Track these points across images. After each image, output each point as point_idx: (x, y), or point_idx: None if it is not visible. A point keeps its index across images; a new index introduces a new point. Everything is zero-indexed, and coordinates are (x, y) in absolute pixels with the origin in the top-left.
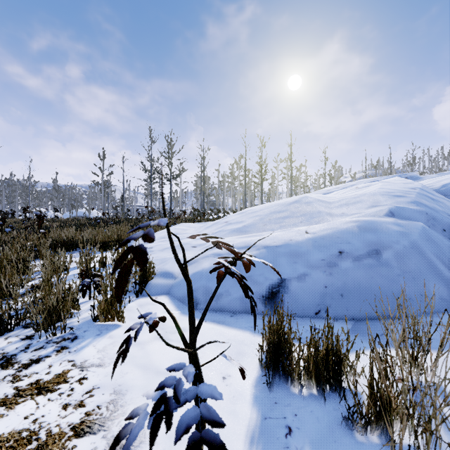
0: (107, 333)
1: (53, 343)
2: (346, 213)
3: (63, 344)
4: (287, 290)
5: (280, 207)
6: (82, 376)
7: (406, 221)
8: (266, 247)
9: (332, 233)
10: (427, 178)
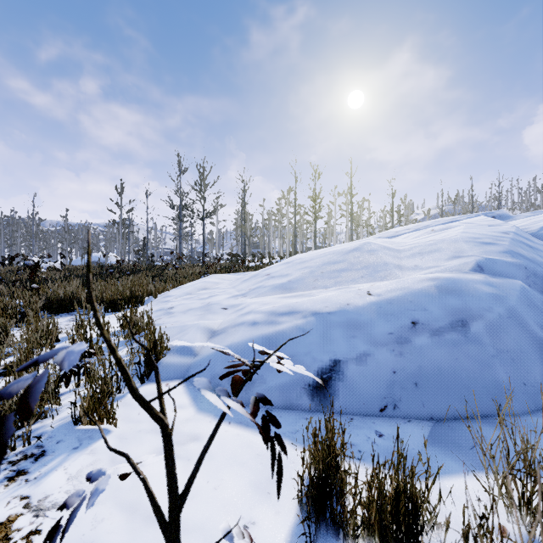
0: (89, 445)
1: (8, 464)
2: (420, 266)
3: (21, 466)
4: (342, 376)
5: (335, 256)
6: (34, 527)
7: (500, 278)
8: (315, 314)
9: (403, 295)
10: (520, 218)
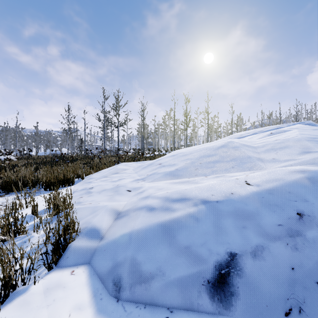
0: None
1: None
2: (277, 159)
3: None
4: (240, 271)
5: (208, 151)
6: None
7: None
8: (204, 203)
9: (280, 186)
10: None
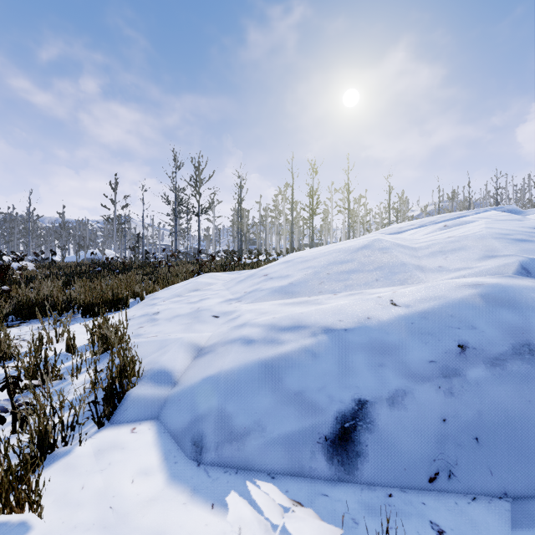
0: None
1: None
2: (446, 267)
3: None
4: (371, 425)
5: (342, 254)
6: None
7: None
8: (327, 331)
9: (440, 306)
10: (532, 213)
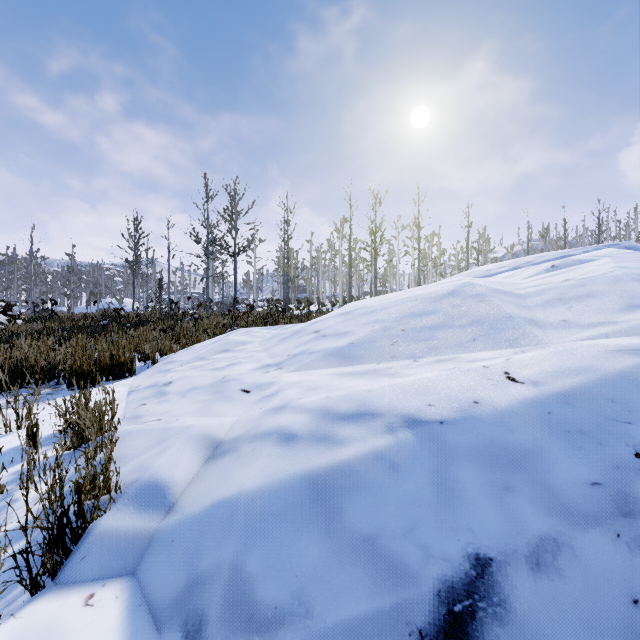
0: None
1: None
2: (573, 321)
3: None
4: (501, 608)
5: (420, 303)
6: None
7: None
8: (411, 424)
9: (589, 385)
10: None
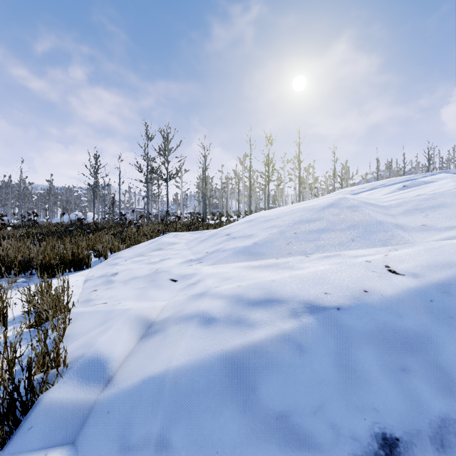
0: None
1: None
2: (432, 225)
3: None
4: None
5: (307, 213)
6: None
7: None
8: (312, 310)
9: None
10: None
